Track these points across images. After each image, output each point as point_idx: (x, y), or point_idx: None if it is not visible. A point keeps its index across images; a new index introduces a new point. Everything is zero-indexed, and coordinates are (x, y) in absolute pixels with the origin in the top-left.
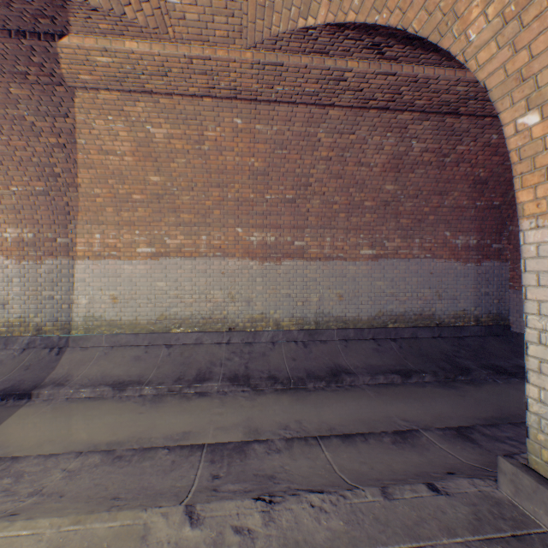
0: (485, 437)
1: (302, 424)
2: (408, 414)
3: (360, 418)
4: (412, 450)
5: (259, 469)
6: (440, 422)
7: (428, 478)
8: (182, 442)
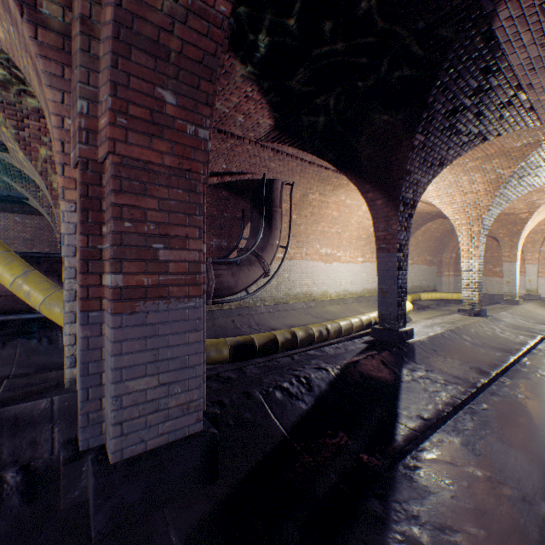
0: (454, 381)
1: (542, 376)
2: (530, 402)
3: (538, 389)
4: (465, 365)
5: (483, 348)
6: (503, 402)
7: (434, 343)
8: (540, 357)
